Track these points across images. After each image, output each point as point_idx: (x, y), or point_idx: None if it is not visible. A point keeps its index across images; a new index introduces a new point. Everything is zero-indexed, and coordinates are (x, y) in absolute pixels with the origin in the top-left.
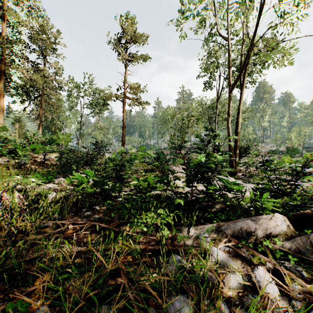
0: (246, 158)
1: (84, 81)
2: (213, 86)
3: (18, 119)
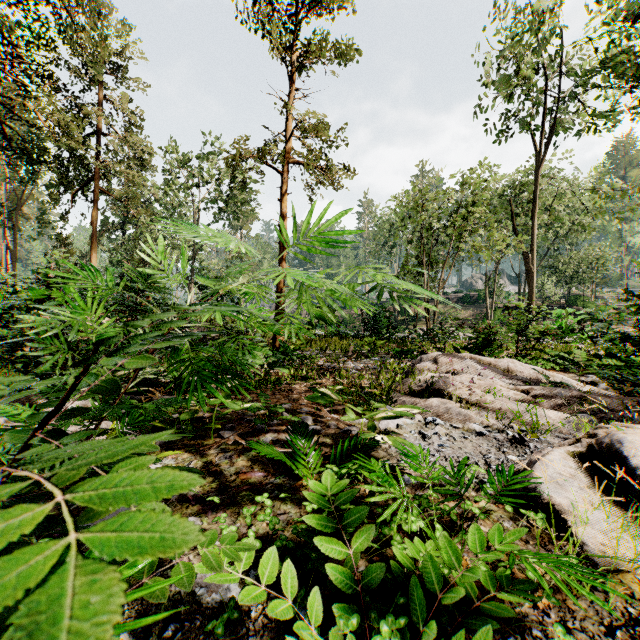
0: (595, 325)
1: (204, 154)
2: (530, 124)
3: (65, 240)
